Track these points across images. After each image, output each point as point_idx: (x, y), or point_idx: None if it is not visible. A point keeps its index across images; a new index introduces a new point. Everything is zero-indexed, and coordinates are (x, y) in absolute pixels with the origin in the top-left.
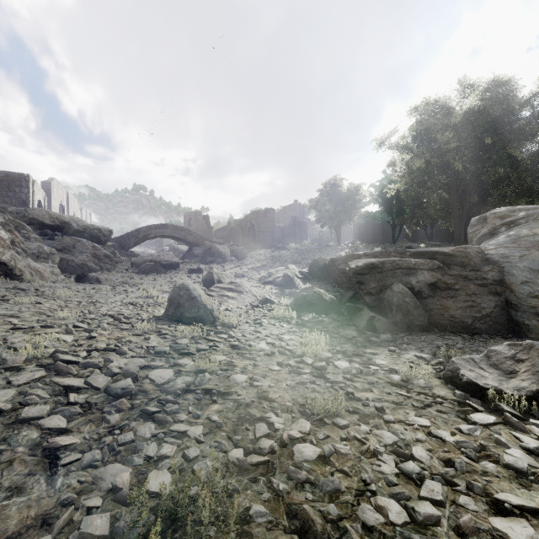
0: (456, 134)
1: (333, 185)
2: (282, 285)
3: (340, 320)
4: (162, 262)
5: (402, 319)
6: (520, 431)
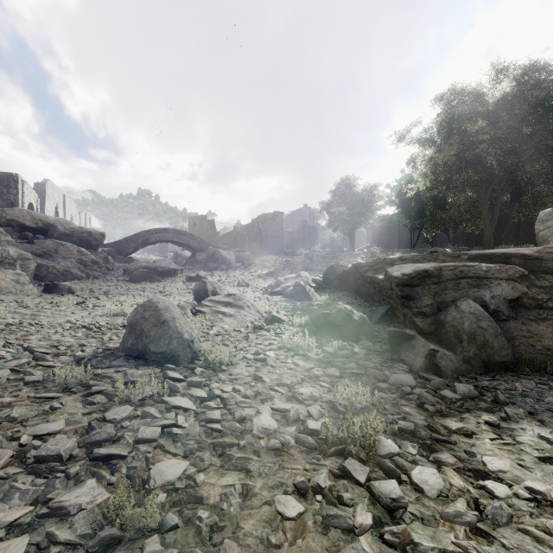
0: (488, 124)
1: (347, 185)
2: (293, 297)
3: (378, 350)
4: (159, 269)
5: (476, 354)
6: None
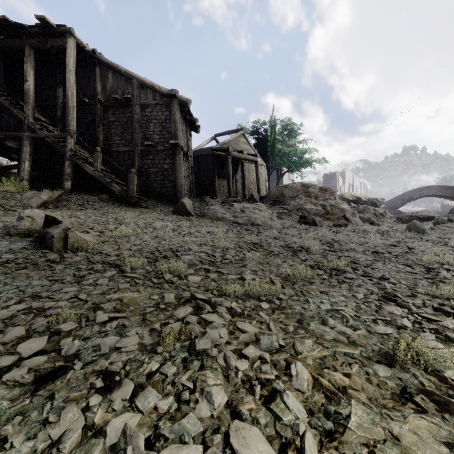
0: None
1: None
2: None
3: None
4: (420, 216)
5: None
6: None
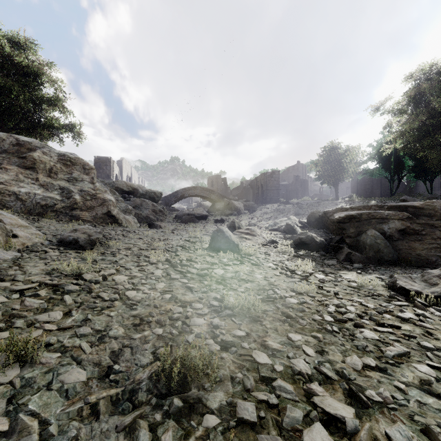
0: None
1: (331, 148)
2: (285, 232)
3: (327, 255)
4: (196, 215)
5: (373, 255)
6: (421, 310)
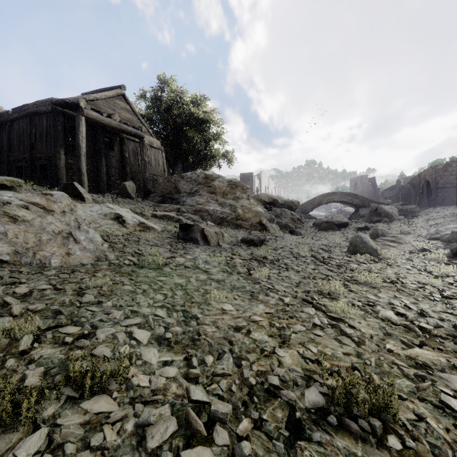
0: None
1: None
2: (449, 241)
3: None
4: (335, 222)
5: None
6: None
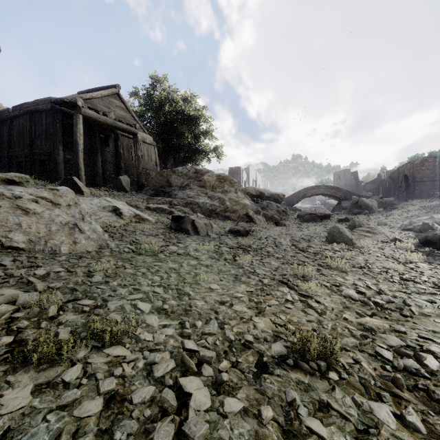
0: None
1: None
2: (421, 232)
3: None
4: (318, 214)
5: None
6: None
